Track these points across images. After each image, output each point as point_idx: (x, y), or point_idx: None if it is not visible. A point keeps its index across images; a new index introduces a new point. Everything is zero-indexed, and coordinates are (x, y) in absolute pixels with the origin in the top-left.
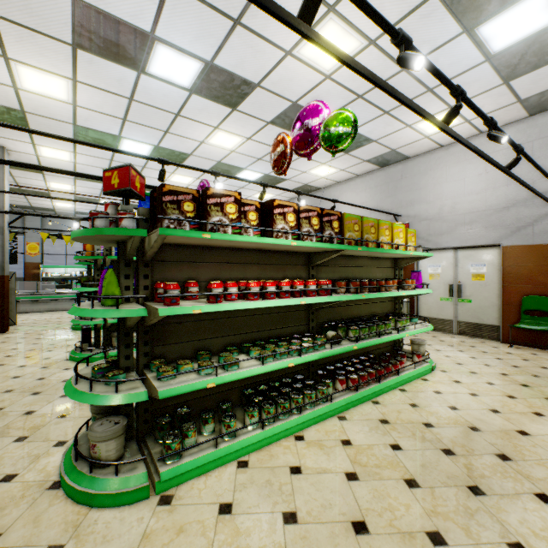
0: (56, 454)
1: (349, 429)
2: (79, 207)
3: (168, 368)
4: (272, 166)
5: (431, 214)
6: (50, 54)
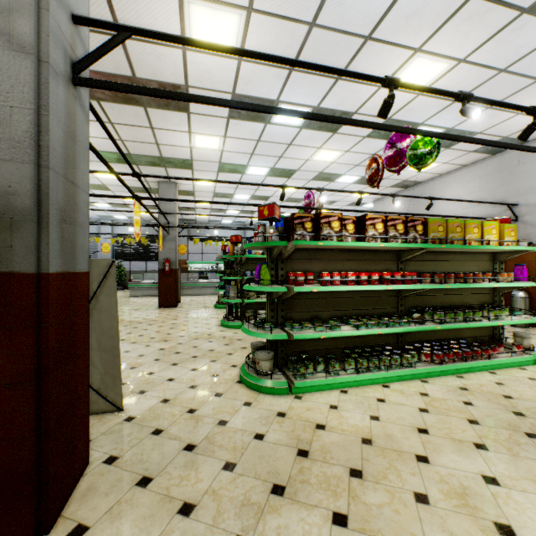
0: (234, 370)
1: (429, 388)
2: (211, 217)
3: (296, 324)
4: (367, 181)
5: None
6: (214, 125)
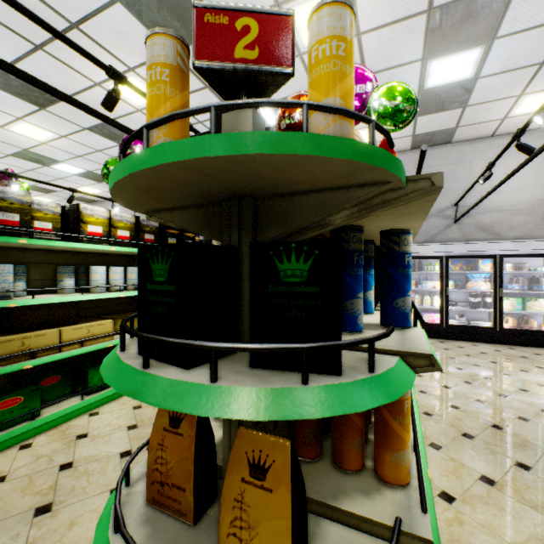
0: None
1: None
2: None
3: None
4: None
5: None
6: None
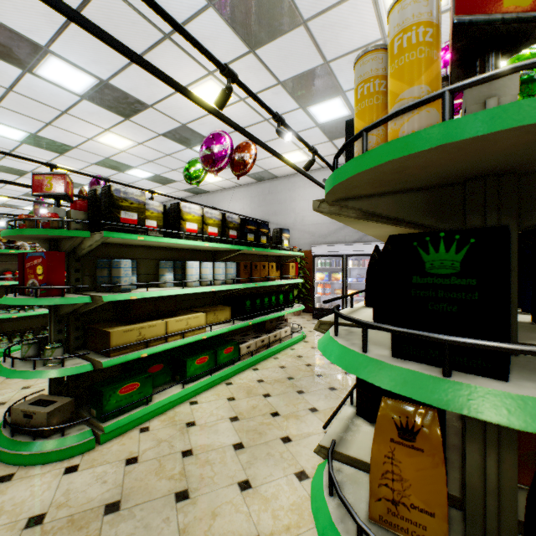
0: None
1: None
2: None
3: None
4: None
5: None
6: None
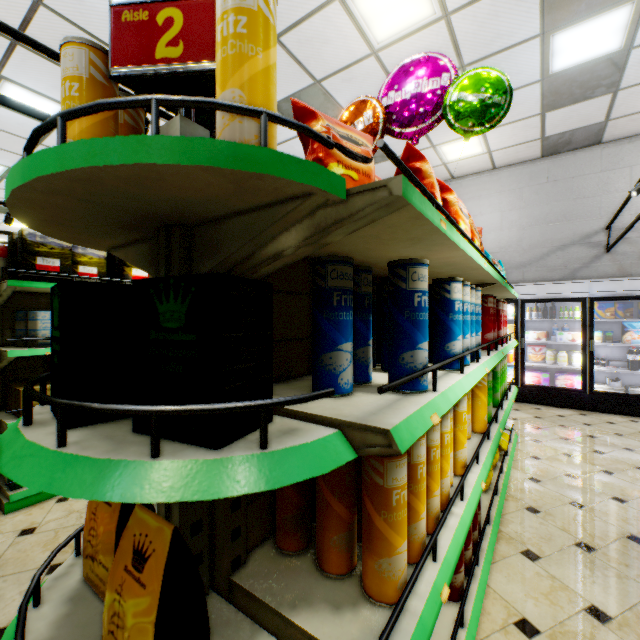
0: None
1: None
2: None
3: None
4: None
5: None
6: None
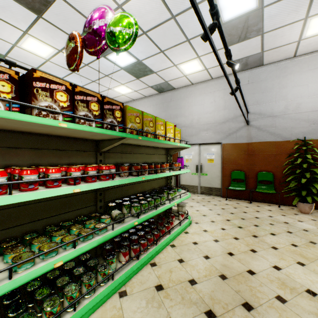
0: None
1: (128, 309)
2: None
3: None
4: (66, 62)
5: (187, 123)
6: None
